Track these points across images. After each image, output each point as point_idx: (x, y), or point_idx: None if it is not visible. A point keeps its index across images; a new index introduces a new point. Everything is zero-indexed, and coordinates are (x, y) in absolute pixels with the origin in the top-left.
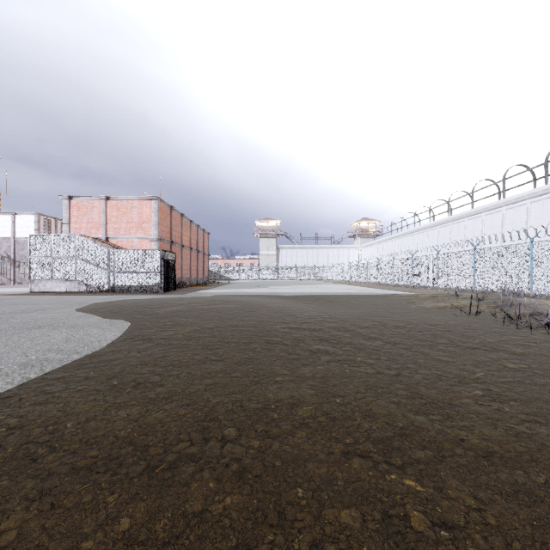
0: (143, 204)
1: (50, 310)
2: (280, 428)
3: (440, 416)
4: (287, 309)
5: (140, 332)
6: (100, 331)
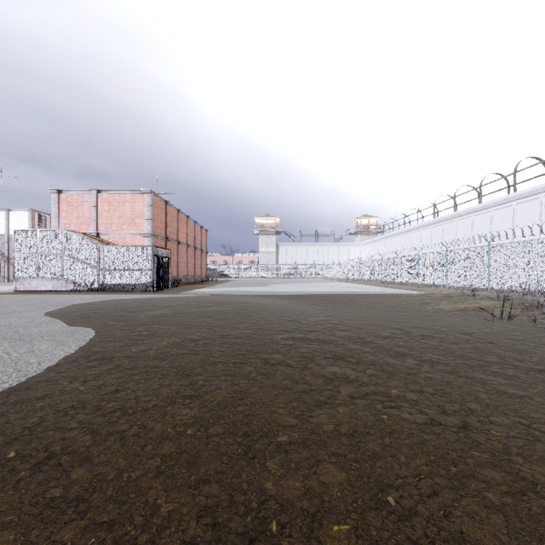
0: (136, 198)
1: (14, 314)
2: None
3: None
4: (289, 312)
5: (103, 346)
6: (51, 345)
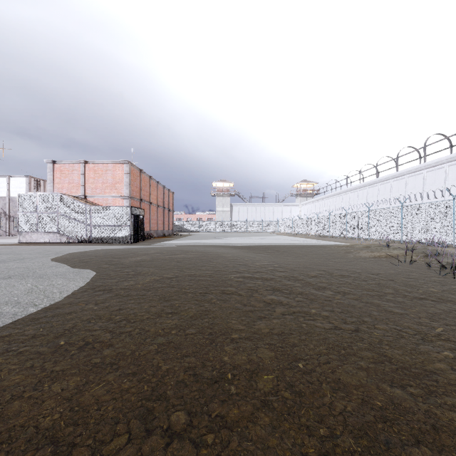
0: (116, 168)
1: (27, 260)
2: (238, 409)
3: (420, 389)
4: (240, 259)
5: (103, 282)
6: (65, 281)
